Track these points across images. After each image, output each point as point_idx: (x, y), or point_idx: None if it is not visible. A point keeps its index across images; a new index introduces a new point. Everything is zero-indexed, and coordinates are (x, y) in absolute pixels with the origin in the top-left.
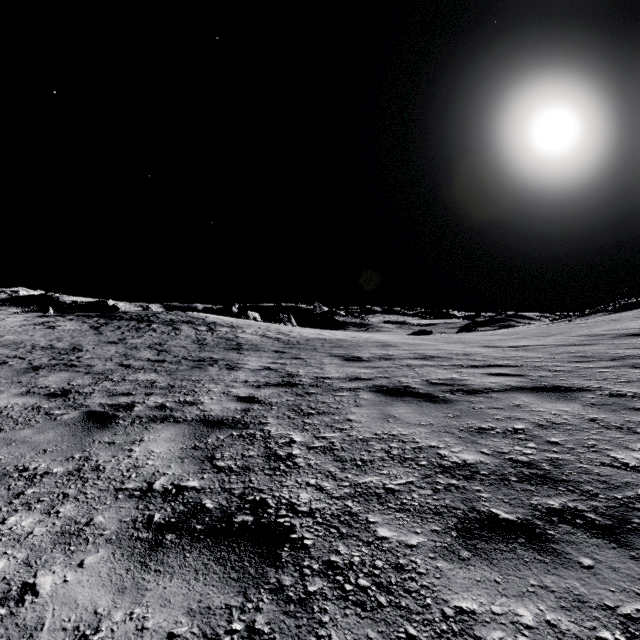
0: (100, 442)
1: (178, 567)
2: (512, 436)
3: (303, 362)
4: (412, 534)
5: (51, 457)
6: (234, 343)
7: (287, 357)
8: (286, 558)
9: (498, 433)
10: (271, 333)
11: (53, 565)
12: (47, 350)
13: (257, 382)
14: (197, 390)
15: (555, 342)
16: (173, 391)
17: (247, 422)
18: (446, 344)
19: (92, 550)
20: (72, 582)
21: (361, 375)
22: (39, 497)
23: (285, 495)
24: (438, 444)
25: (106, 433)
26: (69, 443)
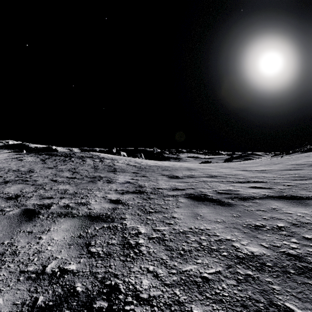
0: (24, 231)
1: None
2: (278, 232)
3: (147, 178)
4: None
5: None
6: (112, 168)
7: (139, 176)
8: None
9: (268, 230)
10: (131, 163)
11: None
12: (15, 172)
13: (122, 190)
14: (89, 195)
15: (279, 168)
16: (75, 196)
17: (113, 217)
18: (221, 169)
19: None
20: None
21: (178, 187)
22: None
23: (132, 281)
24: (231, 237)
25: (29, 224)
26: (5, 232)
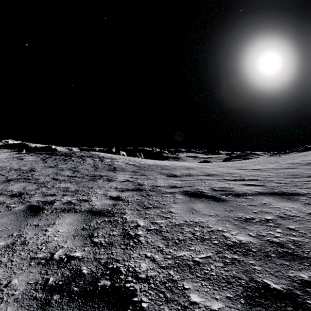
0: (30, 225)
1: None
2: (266, 224)
3: (146, 177)
4: (214, 300)
5: (0, 235)
6: (112, 167)
7: (138, 174)
8: None
9: (257, 222)
10: (131, 162)
11: None
12: (17, 171)
13: (122, 188)
14: (90, 193)
15: (275, 167)
16: (77, 193)
17: (114, 212)
18: (219, 168)
19: (3, 308)
20: None
21: (176, 185)
22: None
23: (132, 264)
24: (223, 229)
25: (35, 219)
26: (13, 225)
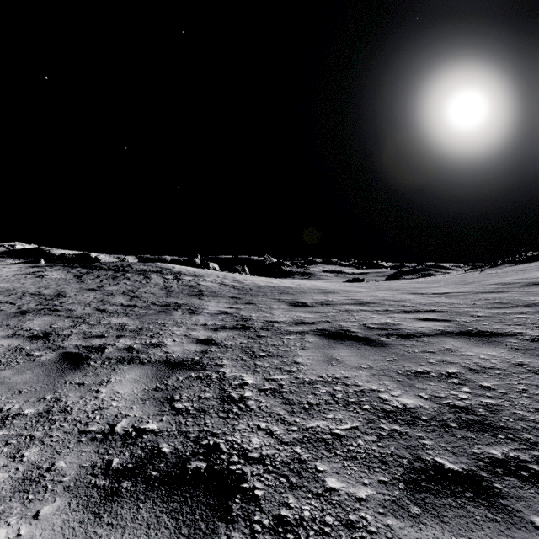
0: (71, 383)
1: (131, 520)
2: (447, 380)
3: (255, 307)
4: (360, 485)
5: (25, 398)
6: (196, 290)
7: (241, 302)
8: (237, 511)
9: (433, 377)
10: (228, 281)
11: (9, 516)
12: (35, 296)
13: (215, 325)
14: (162, 333)
15: (473, 289)
16: (141, 334)
17: (204, 364)
18: (378, 291)
19: (49, 499)
20: (25, 536)
21: (306, 319)
22: (7, 440)
23: (237, 440)
24: (379, 387)
25: (77, 374)
26: (43, 384)
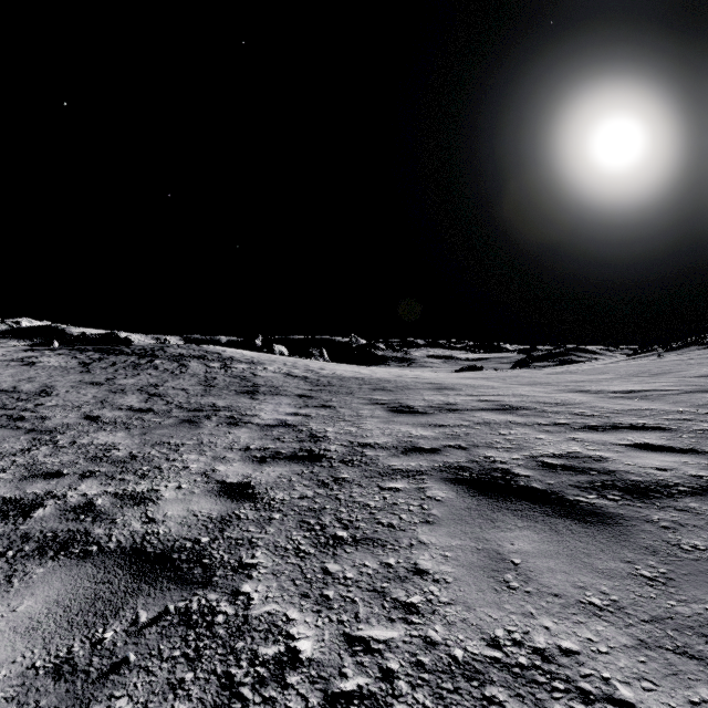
0: None
1: None
2: None
3: (334, 413)
4: None
5: None
6: (249, 384)
7: (313, 405)
8: None
9: None
10: (298, 371)
11: None
12: (4, 394)
13: (262, 450)
14: (165, 467)
15: (676, 386)
16: (127, 469)
17: (214, 561)
18: (520, 386)
19: None
20: None
21: (420, 441)
22: None
23: None
24: None
25: None
26: None
